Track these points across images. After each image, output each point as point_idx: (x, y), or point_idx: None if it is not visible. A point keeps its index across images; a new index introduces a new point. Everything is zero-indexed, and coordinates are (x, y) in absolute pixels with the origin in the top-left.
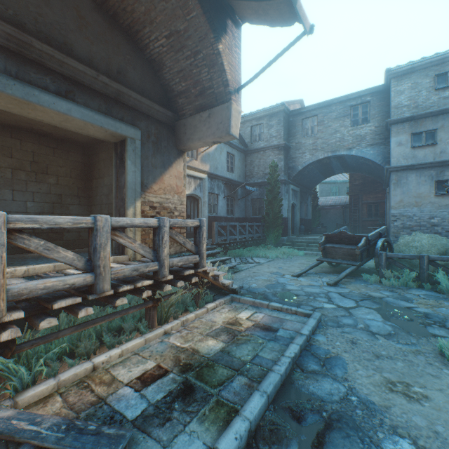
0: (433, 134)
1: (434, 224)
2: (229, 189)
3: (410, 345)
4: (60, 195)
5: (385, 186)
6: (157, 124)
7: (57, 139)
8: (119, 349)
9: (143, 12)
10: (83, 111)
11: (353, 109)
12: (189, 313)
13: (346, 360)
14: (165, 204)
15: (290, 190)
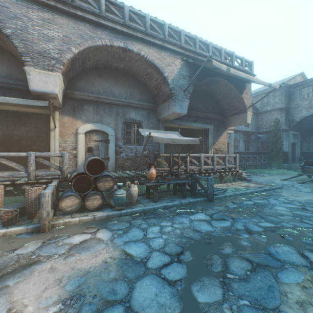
0: None
1: None
2: (245, 137)
3: (311, 193)
4: (183, 146)
5: None
6: (217, 121)
7: (182, 128)
8: (217, 184)
9: (215, 91)
10: (199, 124)
11: None
12: (232, 182)
13: (282, 192)
14: (219, 148)
15: (289, 134)
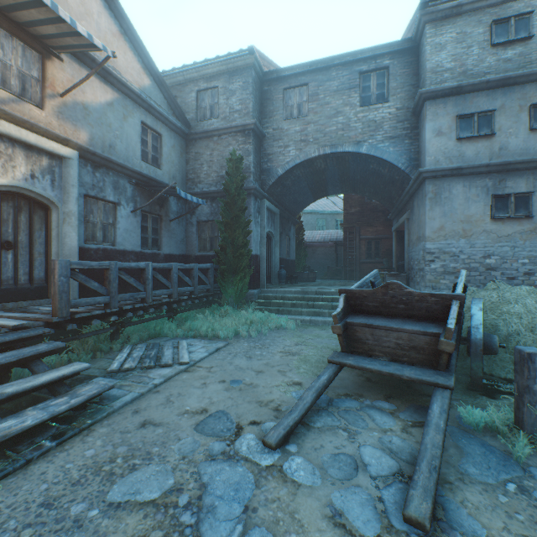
0: (489, 118)
1: (491, 267)
2: (147, 198)
3: None
4: None
5: (393, 215)
6: None
7: None
8: None
9: None
10: None
11: (363, 79)
12: None
13: None
14: None
15: (264, 209)
